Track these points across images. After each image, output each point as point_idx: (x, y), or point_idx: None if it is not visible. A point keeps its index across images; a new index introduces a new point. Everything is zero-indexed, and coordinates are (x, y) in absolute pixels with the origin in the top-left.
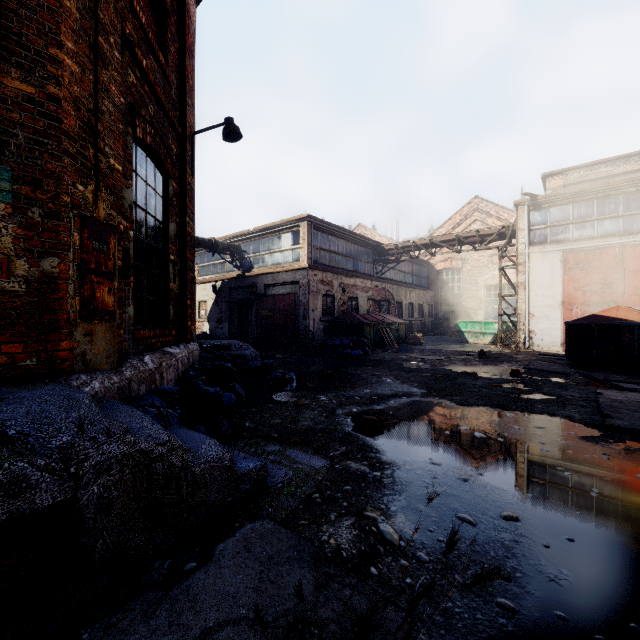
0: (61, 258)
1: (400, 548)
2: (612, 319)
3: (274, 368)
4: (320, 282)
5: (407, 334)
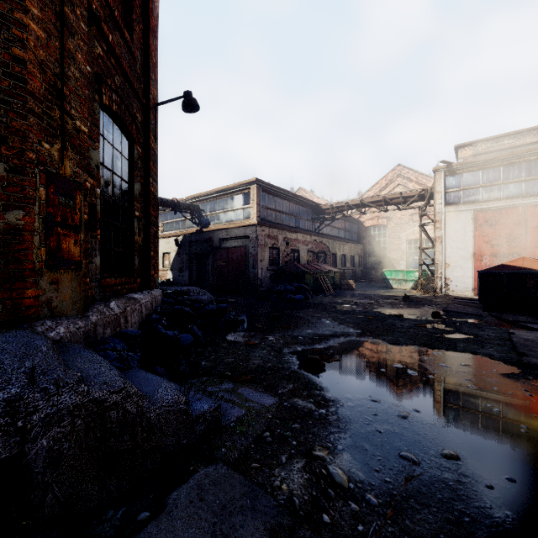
0: (26, 211)
1: (349, 491)
2: (518, 268)
3: (228, 311)
4: (267, 236)
5: (341, 281)
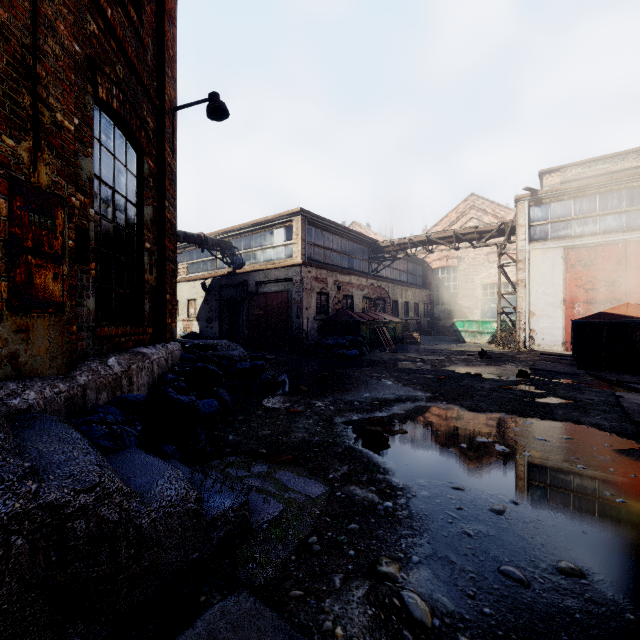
0: None
1: (434, 631)
2: (622, 317)
3: (265, 370)
4: (314, 279)
5: (404, 333)
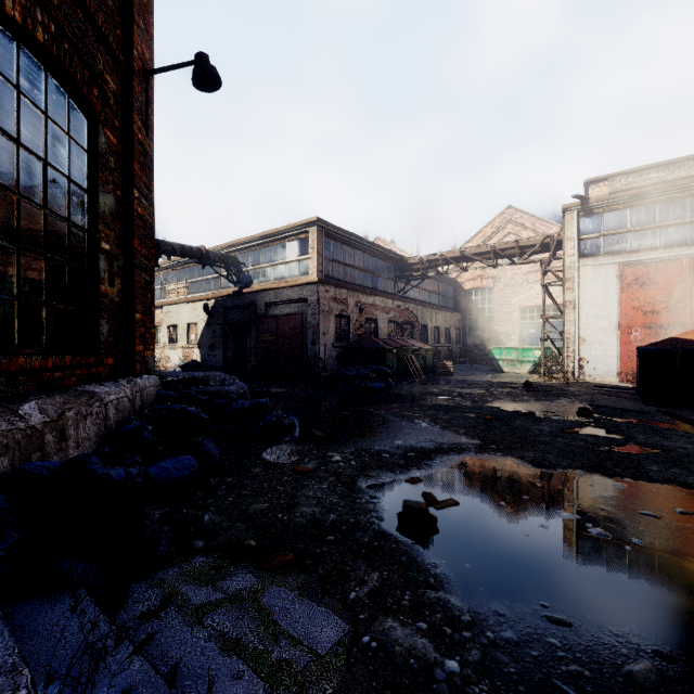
0: None
1: None
2: None
3: (269, 410)
4: (333, 300)
5: (435, 362)
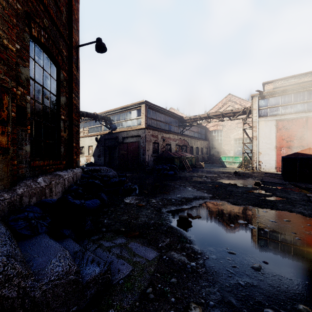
0: None
1: None
2: (307, 155)
3: (125, 182)
4: (151, 136)
5: (196, 163)
